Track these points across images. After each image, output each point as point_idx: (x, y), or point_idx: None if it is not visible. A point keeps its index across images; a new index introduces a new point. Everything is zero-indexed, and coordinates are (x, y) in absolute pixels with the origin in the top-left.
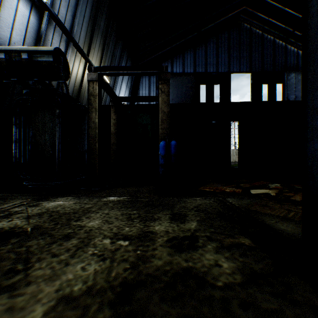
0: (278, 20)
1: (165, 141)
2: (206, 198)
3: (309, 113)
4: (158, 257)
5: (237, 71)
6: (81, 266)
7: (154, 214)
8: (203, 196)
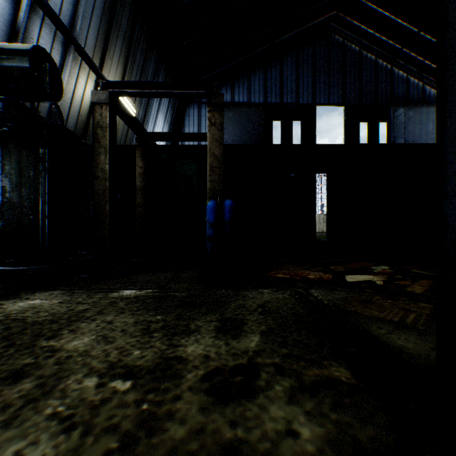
0: (381, 32)
1: (215, 201)
2: (279, 291)
3: (450, 149)
4: (180, 418)
5: (326, 102)
6: (16, 450)
7: (191, 322)
8: (275, 286)
